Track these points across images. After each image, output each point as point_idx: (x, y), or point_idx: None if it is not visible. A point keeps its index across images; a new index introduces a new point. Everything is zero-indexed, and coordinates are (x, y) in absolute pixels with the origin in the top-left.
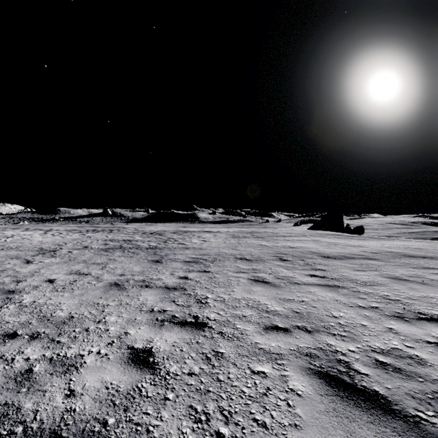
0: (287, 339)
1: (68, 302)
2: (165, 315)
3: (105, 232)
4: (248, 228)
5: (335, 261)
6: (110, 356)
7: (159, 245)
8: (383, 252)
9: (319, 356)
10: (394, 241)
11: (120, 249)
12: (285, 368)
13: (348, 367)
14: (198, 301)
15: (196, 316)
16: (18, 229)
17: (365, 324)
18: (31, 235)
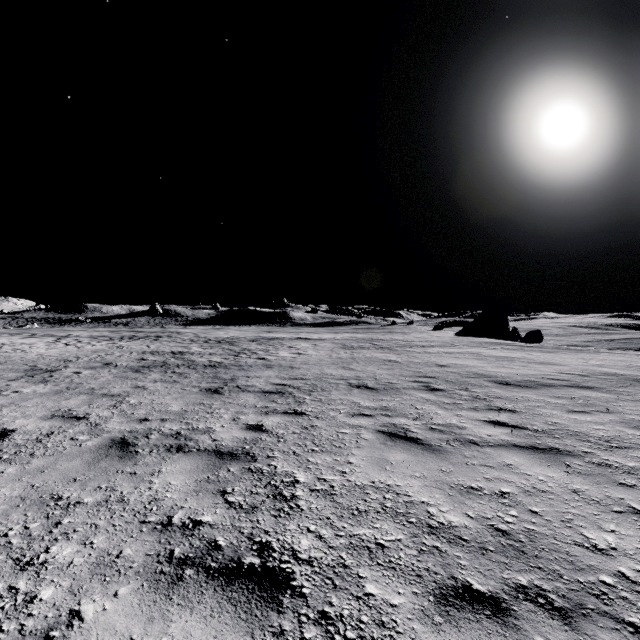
0: None
1: None
2: (193, 539)
3: (148, 339)
4: (366, 334)
5: (523, 392)
6: None
7: (225, 361)
8: (596, 374)
9: None
10: (602, 355)
11: (161, 368)
12: None
13: None
14: (275, 493)
15: (265, 545)
16: (19, 335)
17: None
18: (32, 345)
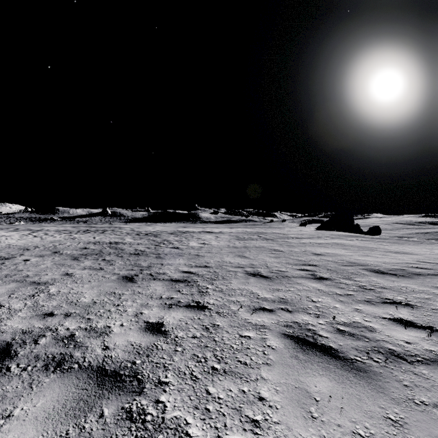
0: None
1: None
2: None
3: (97, 232)
4: (253, 229)
5: (402, 282)
6: None
7: (147, 249)
8: None
9: None
10: None
11: (96, 256)
12: None
13: None
14: None
15: None
16: (6, 229)
17: None
18: (9, 237)
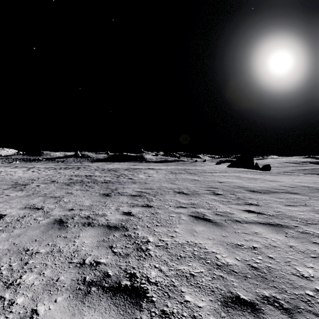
0: None
1: None
2: (96, 271)
3: (74, 169)
4: (182, 166)
5: (262, 195)
6: None
7: (112, 179)
8: (298, 186)
9: None
10: (301, 177)
11: (80, 183)
12: None
13: None
14: (137, 247)
15: (132, 275)
16: (9, 167)
17: None
18: (15, 172)
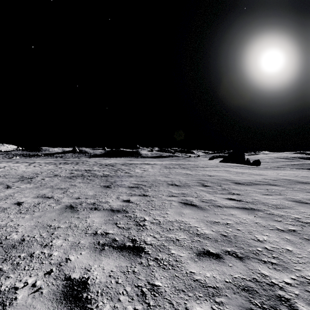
0: (220, 267)
1: (25, 224)
2: (106, 238)
3: (73, 164)
4: (176, 161)
5: (245, 187)
6: (44, 289)
7: (110, 174)
8: (280, 179)
9: (257, 291)
10: (285, 171)
11: (81, 177)
12: (225, 309)
13: (292, 307)
14: (136, 223)
15: (134, 240)
16: (11, 162)
17: (290, 249)
18: (18, 166)
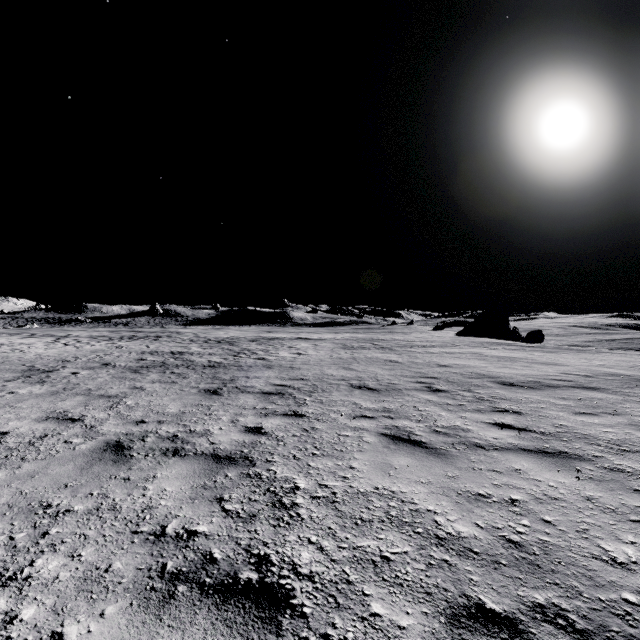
0: None
1: None
2: (187, 551)
3: (148, 339)
4: (366, 334)
5: (527, 393)
6: None
7: (225, 361)
8: (601, 374)
9: None
10: (605, 355)
11: (160, 368)
12: None
13: None
14: (274, 500)
15: (263, 558)
16: (19, 335)
17: None
18: (31, 345)
